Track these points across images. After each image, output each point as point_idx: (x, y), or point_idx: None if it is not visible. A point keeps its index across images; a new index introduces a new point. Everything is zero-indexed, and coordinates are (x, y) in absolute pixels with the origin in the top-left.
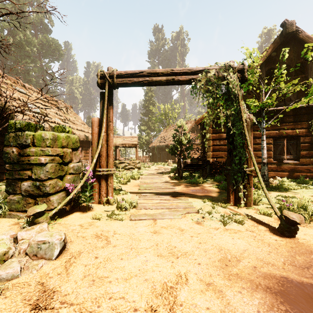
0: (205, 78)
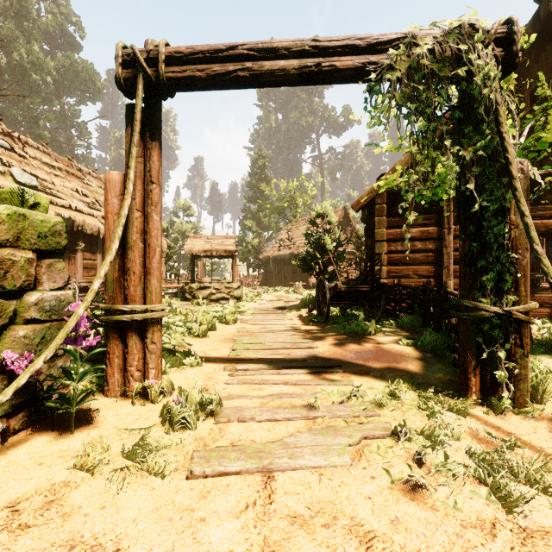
0: (406, 58)
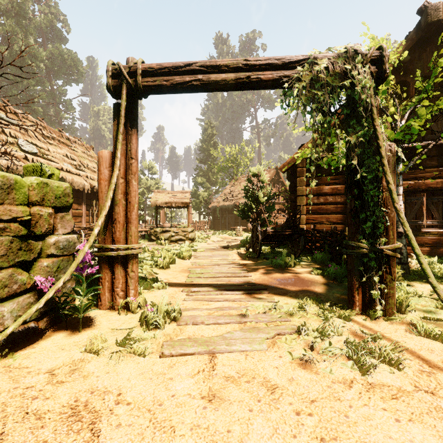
0: (309, 73)
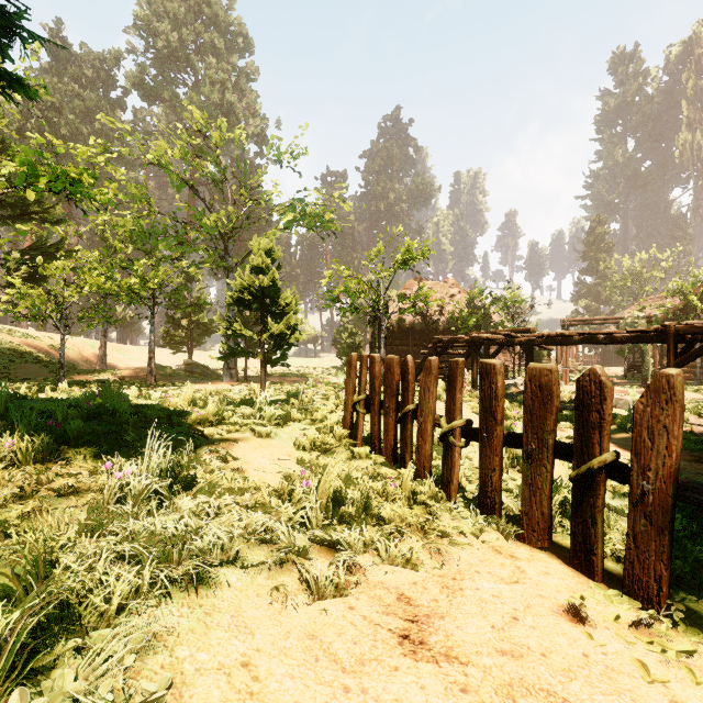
0: (624, 322)
